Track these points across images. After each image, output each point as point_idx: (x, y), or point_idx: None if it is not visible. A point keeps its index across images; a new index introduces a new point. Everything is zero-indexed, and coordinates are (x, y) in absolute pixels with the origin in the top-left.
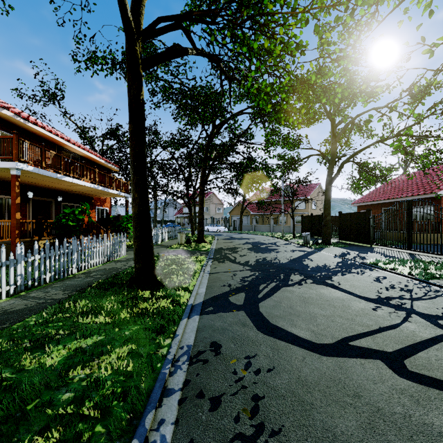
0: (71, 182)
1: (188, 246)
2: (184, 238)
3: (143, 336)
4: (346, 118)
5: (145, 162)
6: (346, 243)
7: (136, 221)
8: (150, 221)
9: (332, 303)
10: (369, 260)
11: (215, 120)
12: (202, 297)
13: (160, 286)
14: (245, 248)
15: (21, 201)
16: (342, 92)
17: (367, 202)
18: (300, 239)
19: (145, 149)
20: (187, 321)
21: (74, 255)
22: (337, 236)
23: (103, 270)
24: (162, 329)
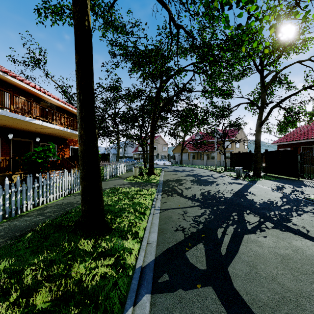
0: (41, 125)
1: (141, 178)
2: (138, 171)
3: None
4: (272, 71)
5: (92, 96)
6: (274, 176)
7: (81, 159)
8: (98, 160)
9: None
10: (312, 196)
11: (163, 75)
12: (153, 251)
13: (108, 231)
14: (188, 180)
15: (2, 141)
16: (276, 44)
17: (287, 142)
18: (230, 171)
19: (93, 82)
20: (133, 312)
21: (29, 191)
22: (263, 170)
23: (59, 205)
24: None
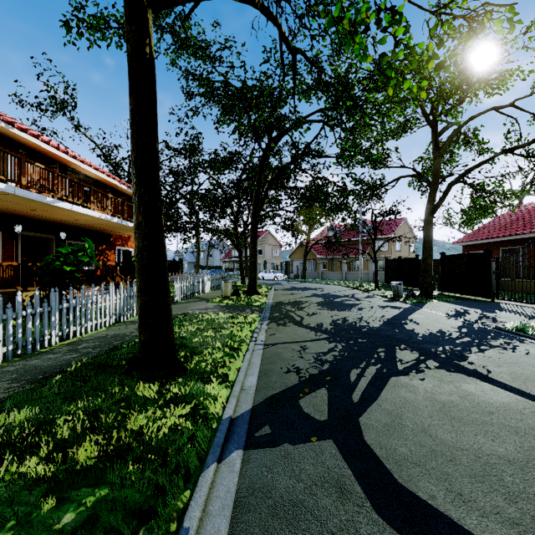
0: (70, 210)
1: (235, 299)
2: (230, 288)
3: (101, 534)
4: (452, 124)
5: (155, 163)
6: (454, 297)
7: (139, 261)
8: (165, 263)
9: (505, 421)
10: (508, 324)
11: (272, 129)
12: (250, 399)
13: (181, 373)
14: (313, 303)
15: (4, 238)
16: (455, 79)
17: (478, 240)
18: (385, 289)
19: (157, 141)
20: (217, 470)
21: (54, 315)
22: (438, 286)
23: (102, 338)
24: (152, 509)
